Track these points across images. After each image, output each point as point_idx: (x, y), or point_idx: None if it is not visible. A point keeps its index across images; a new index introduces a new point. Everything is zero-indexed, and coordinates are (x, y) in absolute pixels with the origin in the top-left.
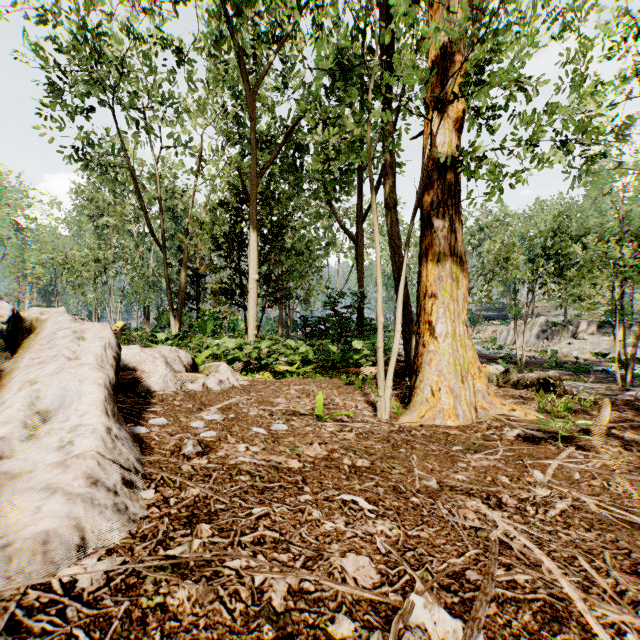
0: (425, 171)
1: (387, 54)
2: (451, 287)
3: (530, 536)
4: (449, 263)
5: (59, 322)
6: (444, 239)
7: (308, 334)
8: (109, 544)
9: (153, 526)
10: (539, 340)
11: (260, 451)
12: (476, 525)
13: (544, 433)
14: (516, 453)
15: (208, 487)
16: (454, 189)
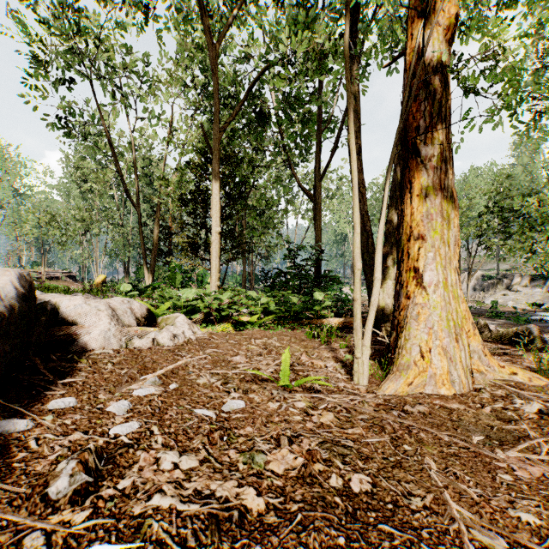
0: (414, 84)
1: None
2: (441, 227)
3: None
4: (439, 199)
5: None
6: (433, 170)
7: (269, 286)
8: None
9: None
10: (476, 292)
11: (197, 467)
12: None
13: None
14: None
15: None
16: (444, 111)
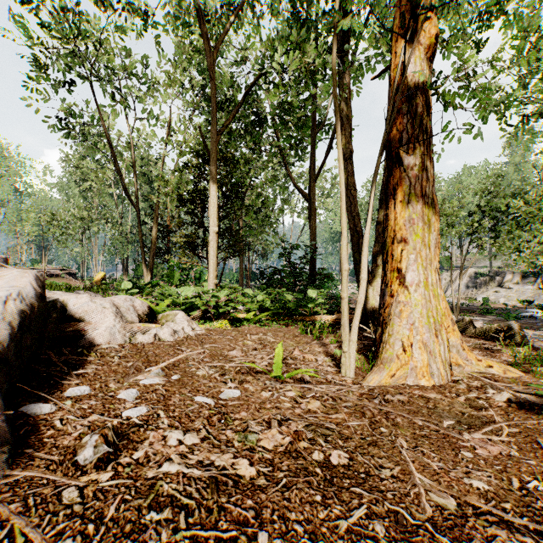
0: (396, 100)
1: None
2: (423, 231)
3: None
4: (420, 205)
5: None
6: (415, 178)
7: (265, 283)
8: None
9: None
10: (468, 289)
11: (198, 443)
12: None
13: (538, 397)
14: (520, 429)
15: None
16: (425, 123)
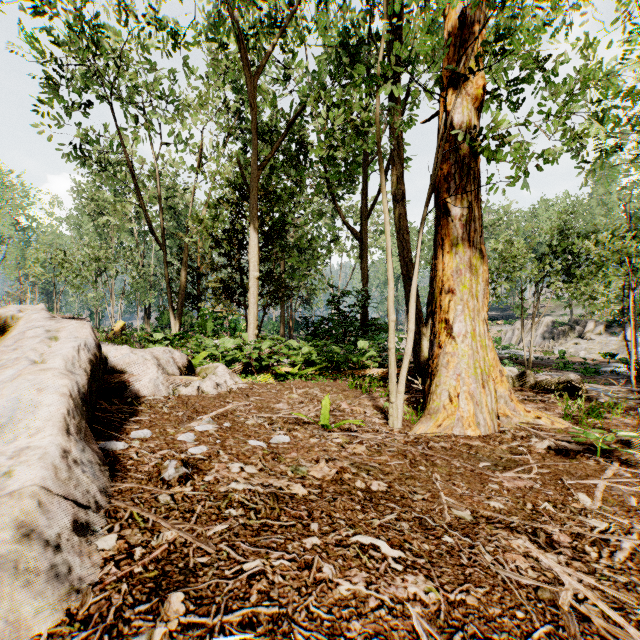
0: (442, 152)
1: (396, 34)
2: (470, 282)
3: (603, 594)
4: (468, 255)
5: (33, 320)
6: (462, 229)
7: (310, 334)
8: (31, 637)
9: (104, 598)
10: (545, 340)
11: (257, 472)
12: (536, 583)
13: (578, 445)
14: (551, 470)
15: (188, 528)
16: (473, 174)
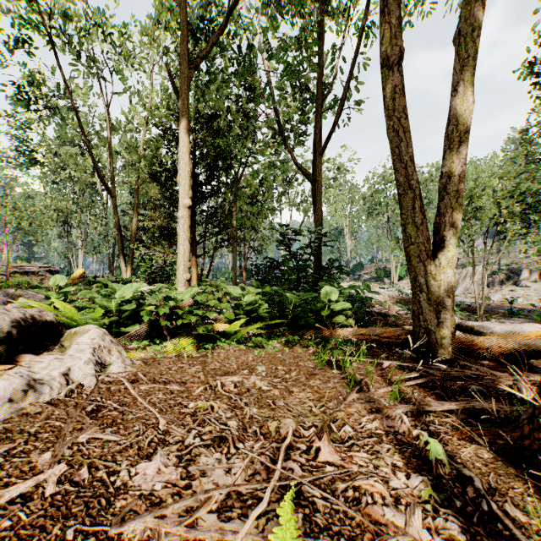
0: None
1: None
2: None
3: None
4: None
5: None
6: None
7: (261, 281)
8: None
9: None
10: (479, 287)
11: None
12: None
13: None
14: None
15: None
16: None
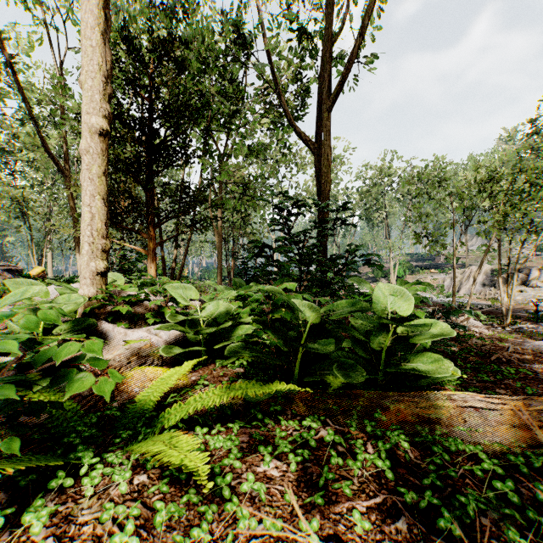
0: None
1: None
2: None
3: None
4: None
5: None
6: None
7: (249, 280)
8: None
9: None
10: (485, 288)
11: None
12: None
13: None
14: None
15: None
16: None
